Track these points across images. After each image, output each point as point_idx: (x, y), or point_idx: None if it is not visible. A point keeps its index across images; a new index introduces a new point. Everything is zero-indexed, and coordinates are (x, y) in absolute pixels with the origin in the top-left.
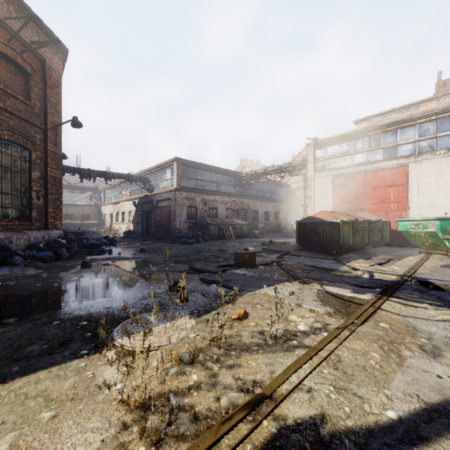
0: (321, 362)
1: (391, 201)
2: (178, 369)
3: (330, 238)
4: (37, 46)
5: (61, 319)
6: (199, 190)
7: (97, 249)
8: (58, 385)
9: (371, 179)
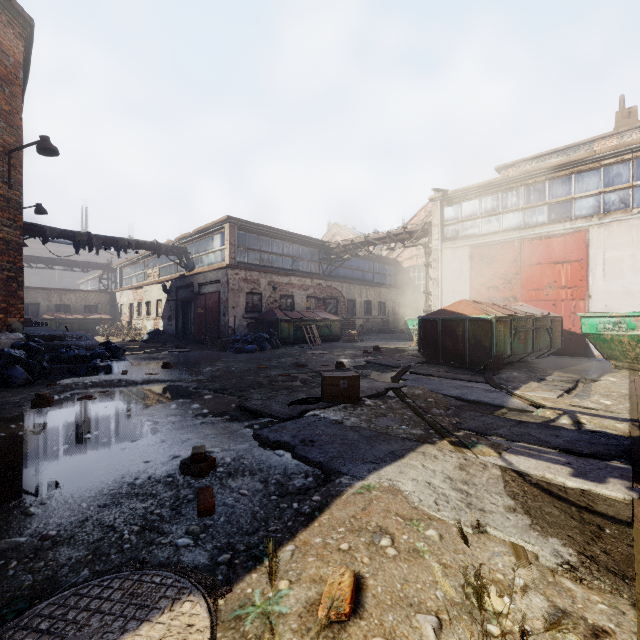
0: None
1: (562, 286)
2: None
3: (475, 345)
4: None
5: None
6: (265, 267)
7: (85, 364)
8: None
9: (531, 252)
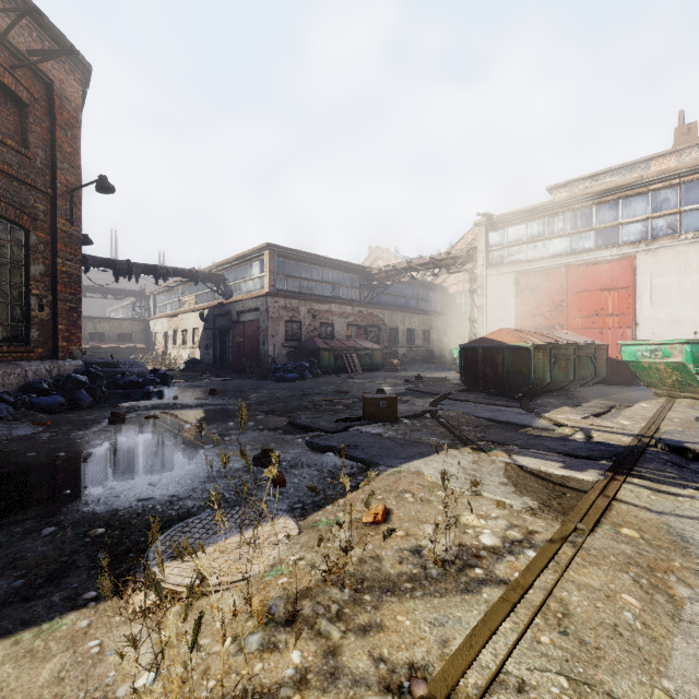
0: (534, 617)
1: (609, 313)
2: (263, 637)
3: (514, 373)
4: (39, 59)
5: (59, 523)
6: (304, 295)
7: (139, 390)
8: (26, 676)
9: (577, 279)
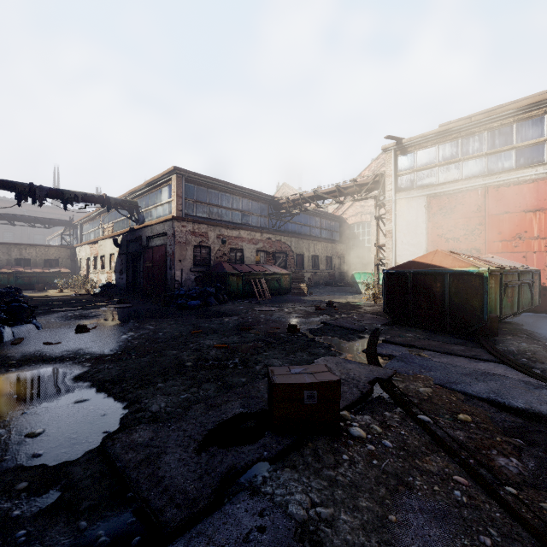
0: None
1: (535, 236)
2: None
3: (459, 305)
4: None
5: None
6: (214, 221)
7: None
8: None
9: (496, 200)
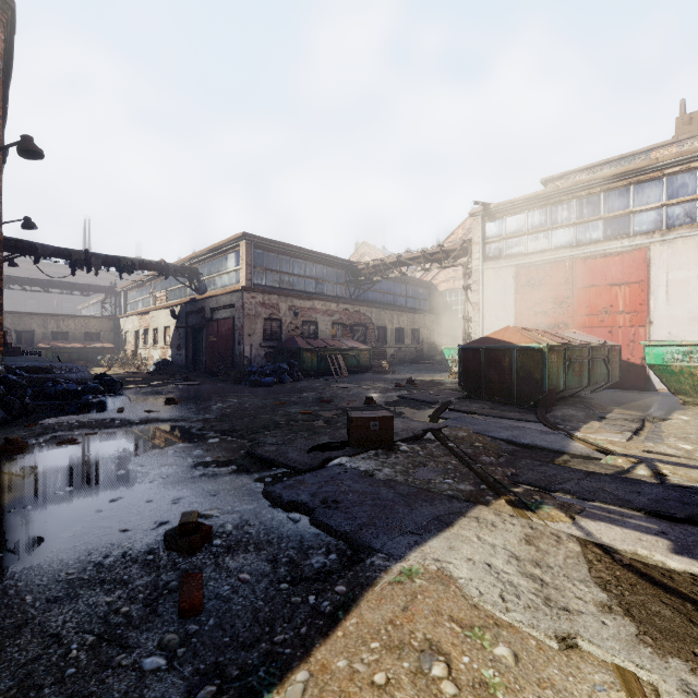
0: None
1: (620, 310)
2: None
3: (524, 378)
4: None
5: None
6: (285, 290)
7: (75, 401)
8: None
9: (584, 273)
